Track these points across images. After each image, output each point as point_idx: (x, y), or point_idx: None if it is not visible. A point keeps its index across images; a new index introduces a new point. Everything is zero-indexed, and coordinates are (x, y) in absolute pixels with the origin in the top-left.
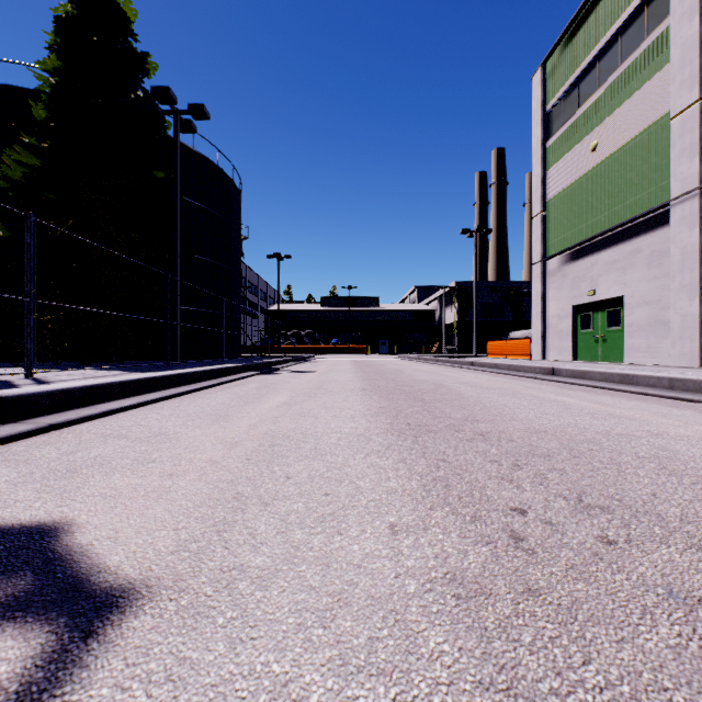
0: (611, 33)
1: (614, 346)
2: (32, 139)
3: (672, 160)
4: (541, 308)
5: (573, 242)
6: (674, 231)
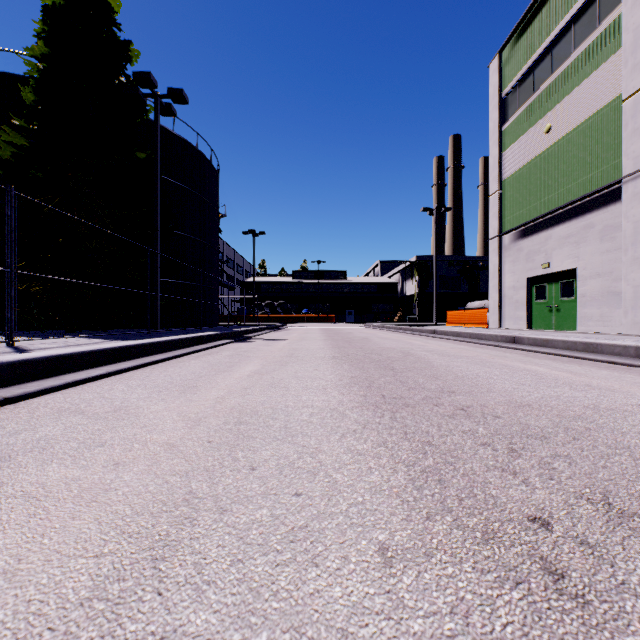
0: (565, 22)
1: (568, 315)
2: (21, 121)
3: (625, 140)
4: (497, 280)
5: (528, 219)
6: (626, 207)
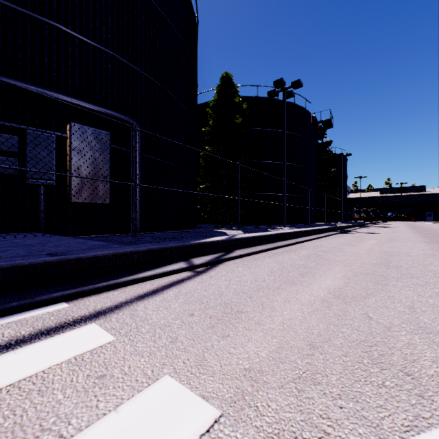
0: None
1: None
2: None
3: None
4: None
5: None
6: None
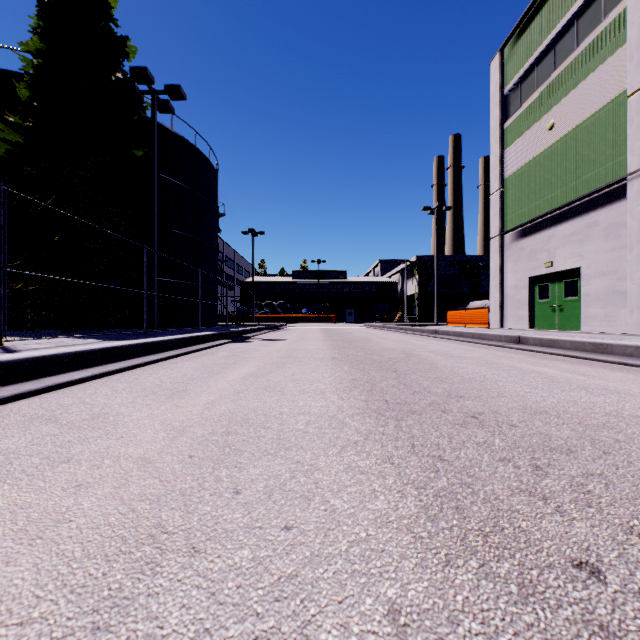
0: (568, 17)
1: (571, 315)
2: (16, 118)
3: (630, 136)
4: (499, 280)
5: (530, 217)
6: (631, 204)
